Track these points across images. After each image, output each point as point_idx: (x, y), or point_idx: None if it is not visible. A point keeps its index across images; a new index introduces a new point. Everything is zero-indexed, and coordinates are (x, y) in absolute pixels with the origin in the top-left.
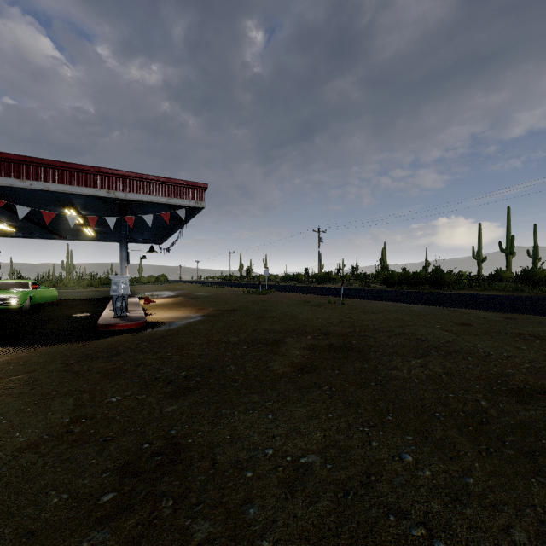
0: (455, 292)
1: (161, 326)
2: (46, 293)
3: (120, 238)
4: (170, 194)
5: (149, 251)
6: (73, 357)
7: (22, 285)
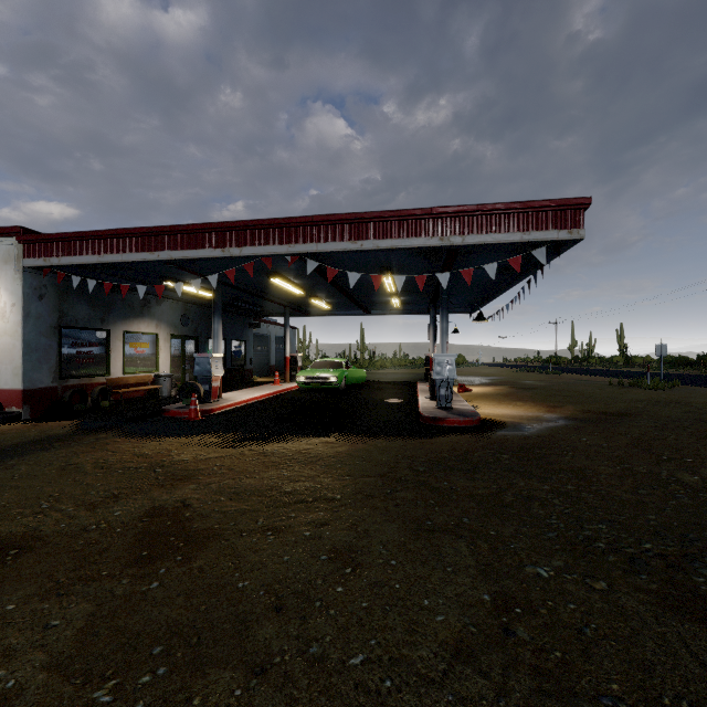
0: None
1: (505, 428)
2: (356, 373)
3: (440, 304)
4: (525, 226)
5: (477, 319)
6: (418, 461)
7: (337, 364)
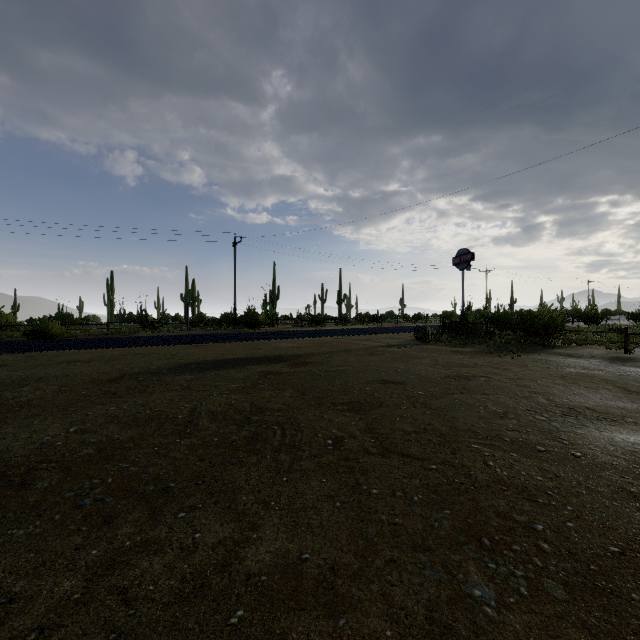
0: None
1: None
2: None
3: None
4: None
5: None
6: None
7: None
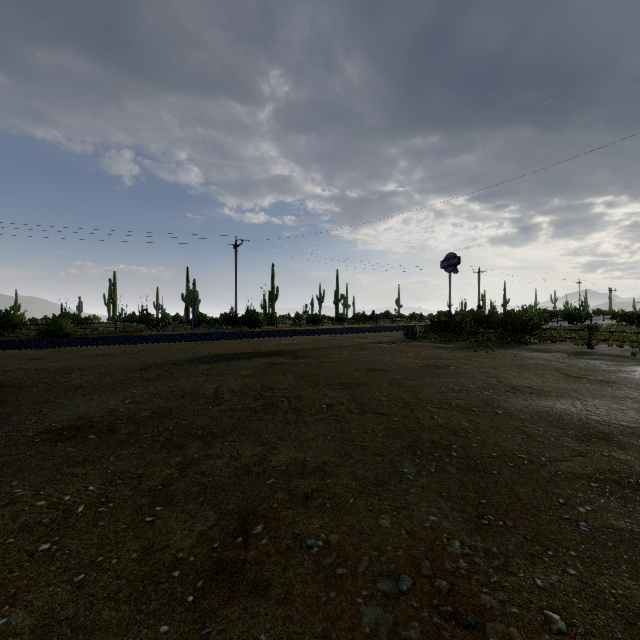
0: None
1: None
2: None
3: None
4: None
5: None
6: None
7: None
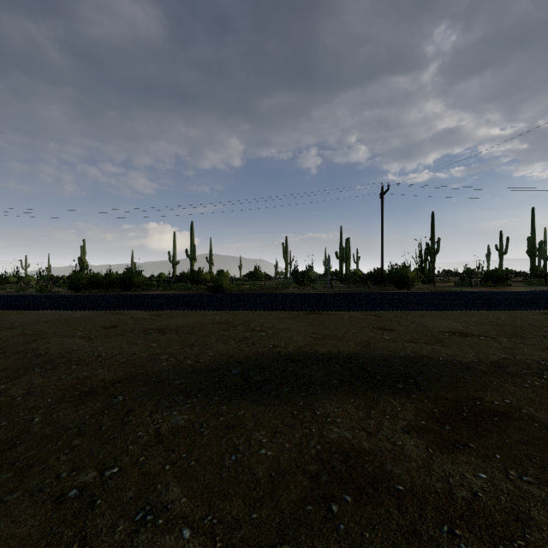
0: (142, 293)
1: None
2: None
3: None
4: None
5: None
6: None
7: None
